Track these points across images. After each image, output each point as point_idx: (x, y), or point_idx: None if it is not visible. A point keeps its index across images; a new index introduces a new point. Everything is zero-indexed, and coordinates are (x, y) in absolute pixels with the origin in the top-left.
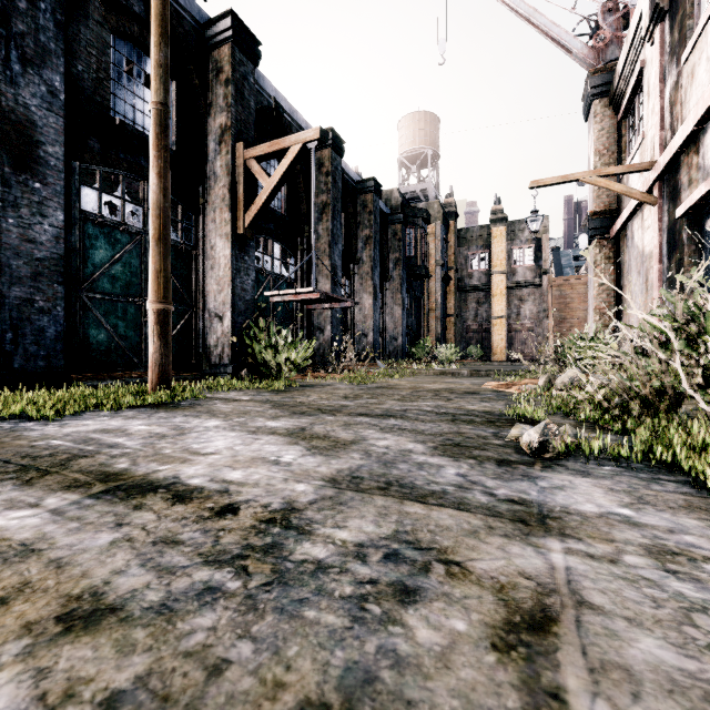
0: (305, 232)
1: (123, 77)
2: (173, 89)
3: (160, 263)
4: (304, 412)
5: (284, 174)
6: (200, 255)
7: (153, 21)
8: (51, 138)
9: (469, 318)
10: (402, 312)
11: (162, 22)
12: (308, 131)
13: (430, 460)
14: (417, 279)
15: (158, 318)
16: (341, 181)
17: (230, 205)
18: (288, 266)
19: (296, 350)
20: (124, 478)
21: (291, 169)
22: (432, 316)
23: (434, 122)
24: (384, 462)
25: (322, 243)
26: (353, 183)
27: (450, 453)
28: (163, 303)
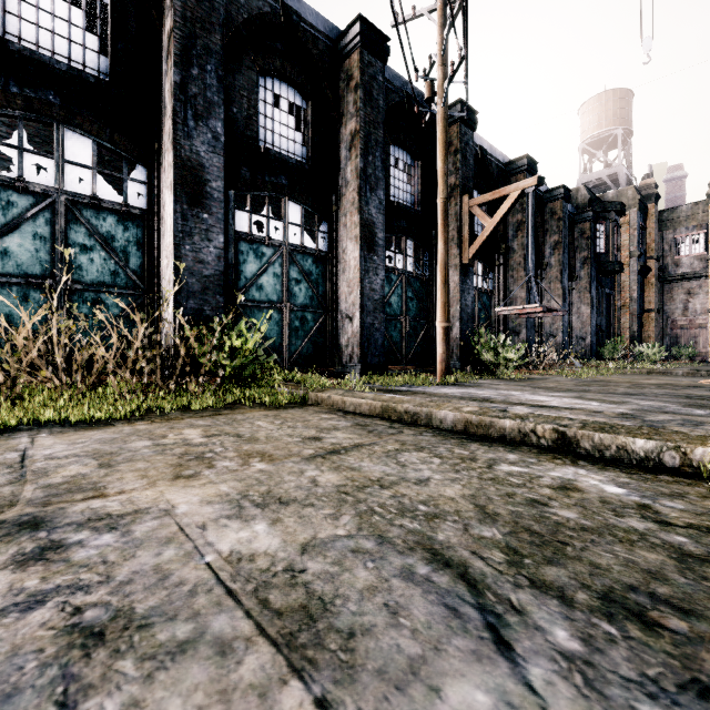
0: (501, 249)
1: (393, 170)
2: (418, 167)
3: (445, 298)
4: (563, 391)
5: (503, 215)
6: (433, 282)
7: (440, 148)
8: (380, 229)
9: (675, 313)
10: (590, 311)
11: (445, 147)
12: (527, 180)
13: (684, 409)
14: (607, 274)
15: (444, 332)
16: (534, 198)
17: (458, 244)
18: (488, 280)
19: (513, 350)
20: (529, 404)
21: (509, 210)
22: (624, 313)
23: (625, 98)
24: (654, 407)
25: (517, 257)
26: (540, 194)
27: (695, 407)
28: (447, 322)
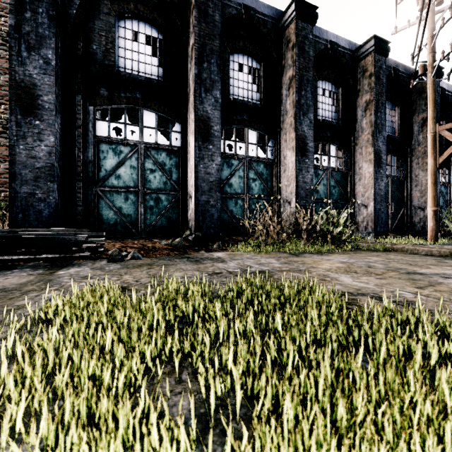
0: None
1: None
2: (398, 110)
3: (434, 192)
4: None
5: None
6: (408, 180)
7: (430, 102)
8: (383, 154)
9: None
10: None
11: (434, 101)
12: None
13: None
14: None
15: (434, 213)
16: None
17: None
18: (445, 176)
19: None
20: None
21: None
22: None
23: None
24: None
25: None
26: None
27: None
28: (436, 207)
